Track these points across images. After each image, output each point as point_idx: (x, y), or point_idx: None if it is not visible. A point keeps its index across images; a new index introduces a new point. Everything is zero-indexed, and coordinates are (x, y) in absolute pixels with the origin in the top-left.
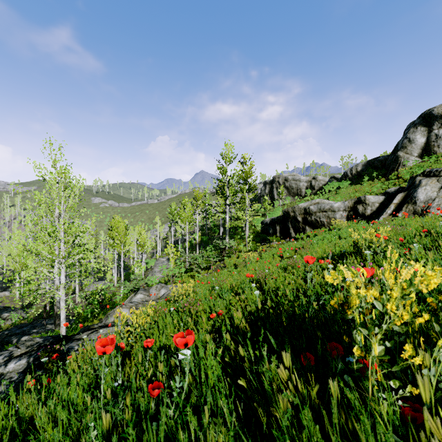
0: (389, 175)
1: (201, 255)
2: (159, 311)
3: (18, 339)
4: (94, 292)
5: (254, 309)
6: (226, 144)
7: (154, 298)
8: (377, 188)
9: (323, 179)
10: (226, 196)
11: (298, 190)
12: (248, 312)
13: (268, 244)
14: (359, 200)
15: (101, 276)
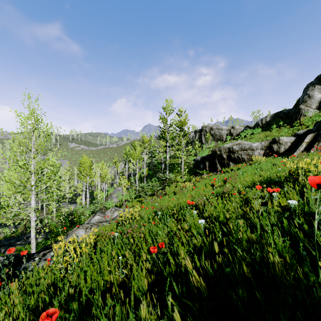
0: (293, 123)
1: (147, 185)
2: (104, 235)
3: (5, 249)
4: (59, 214)
5: (201, 243)
6: (167, 100)
7: (109, 219)
8: (285, 133)
9: (239, 128)
10: (167, 140)
11: (220, 136)
12: (192, 243)
13: (199, 176)
14: (274, 140)
15: (74, 200)
